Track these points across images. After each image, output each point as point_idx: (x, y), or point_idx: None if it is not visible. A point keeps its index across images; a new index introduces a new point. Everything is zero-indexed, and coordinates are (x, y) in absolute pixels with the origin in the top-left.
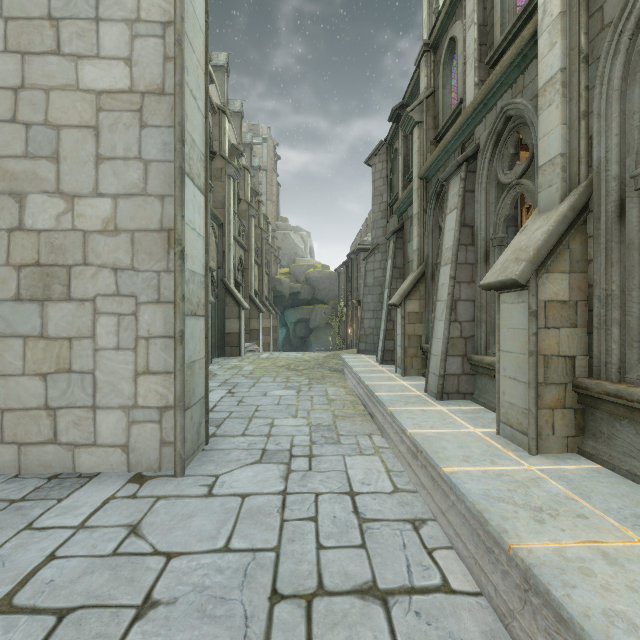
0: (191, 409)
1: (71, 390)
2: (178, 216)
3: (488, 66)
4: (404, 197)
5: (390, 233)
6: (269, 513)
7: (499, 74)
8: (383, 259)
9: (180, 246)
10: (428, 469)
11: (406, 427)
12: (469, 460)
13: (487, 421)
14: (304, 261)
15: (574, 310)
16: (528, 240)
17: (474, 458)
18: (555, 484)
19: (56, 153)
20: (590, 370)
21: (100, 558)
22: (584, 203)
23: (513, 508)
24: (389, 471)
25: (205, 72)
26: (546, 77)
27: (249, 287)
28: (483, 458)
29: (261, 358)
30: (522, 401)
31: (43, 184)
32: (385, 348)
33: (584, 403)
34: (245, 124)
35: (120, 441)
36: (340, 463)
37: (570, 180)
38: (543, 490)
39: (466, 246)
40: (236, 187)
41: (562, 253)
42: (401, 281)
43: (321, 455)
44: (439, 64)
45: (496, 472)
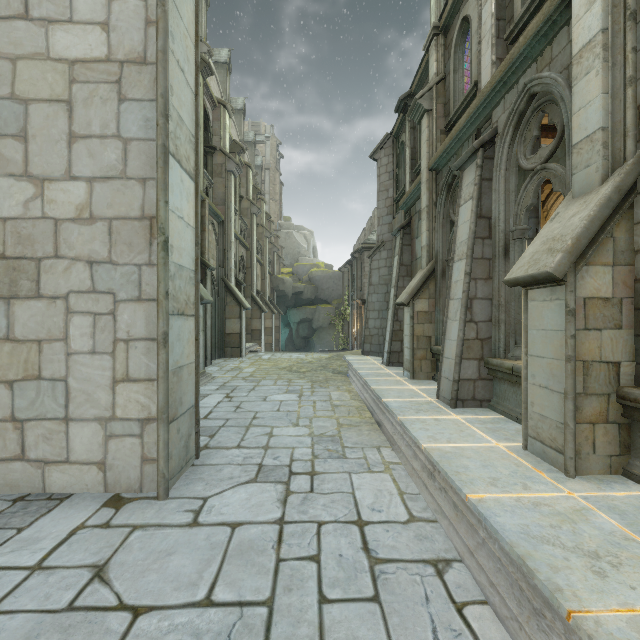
0: (178, 421)
1: (41, 400)
2: (161, 201)
3: (507, 43)
4: (412, 190)
5: (397, 229)
6: (262, 549)
7: (522, 46)
8: (389, 257)
9: (163, 235)
10: (449, 493)
11: (420, 440)
12: (497, 484)
13: (510, 433)
14: (307, 260)
15: (618, 308)
16: (563, 228)
17: (503, 481)
18: (606, 518)
19: (24, 131)
20: (638, 378)
21: (51, 614)
22: (631, 183)
23: (562, 553)
24: (402, 493)
25: (195, 44)
26: (582, 41)
27: (251, 286)
28: (513, 481)
29: (262, 359)
30: (556, 414)
31: (9, 166)
32: (391, 349)
33: (632, 417)
34: (248, 123)
35: (96, 458)
36: (346, 483)
37: (613, 158)
38: (594, 526)
39: (483, 239)
40: (237, 184)
41: (604, 242)
42: (408, 279)
43: (324, 472)
44: (450, 47)
45: (532, 500)
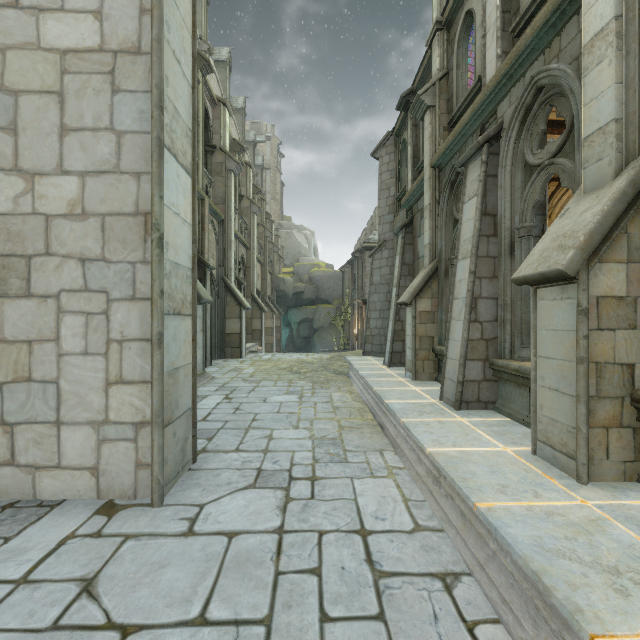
0: (173, 424)
1: (31, 402)
2: (155, 196)
3: (512, 35)
4: (414, 189)
5: (398, 228)
6: (261, 561)
7: (530, 38)
8: (390, 256)
9: (158, 232)
10: (456, 501)
11: (424, 444)
12: (506, 491)
13: (517, 436)
14: (308, 260)
15: (633, 308)
16: (574, 224)
17: (512, 488)
18: (624, 529)
19: (13, 123)
20: None
21: (34, 634)
22: None
23: (580, 568)
24: (407, 500)
25: (192, 35)
26: (594, 30)
27: (251, 286)
28: (523, 488)
29: (263, 359)
30: (568, 417)
31: None
32: (393, 350)
33: None
34: (248, 122)
35: (88, 463)
36: (348, 488)
37: (627, 150)
38: (611, 538)
39: (488, 237)
40: (238, 183)
41: (618, 238)
42: (410, 279)
43: (325, 477)
44: (453, 42)
45: (544, 509)
